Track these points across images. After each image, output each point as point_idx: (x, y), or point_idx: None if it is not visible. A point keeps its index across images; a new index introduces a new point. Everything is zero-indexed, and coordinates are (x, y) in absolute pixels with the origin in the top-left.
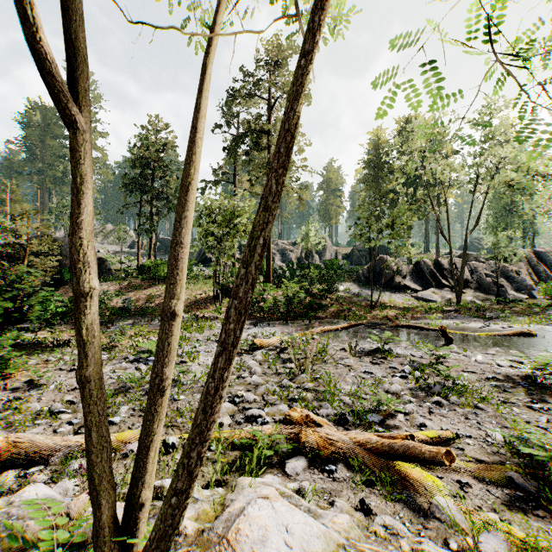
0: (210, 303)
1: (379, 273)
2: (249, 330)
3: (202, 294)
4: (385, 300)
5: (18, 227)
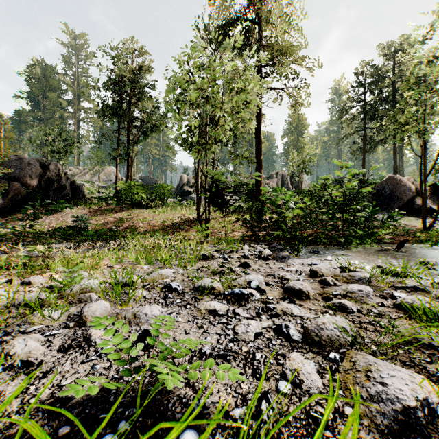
0: (191, 225)
1: (389, 196)
2: (291, 261)
3: (180, 217)
4: (415, 225)
5: None
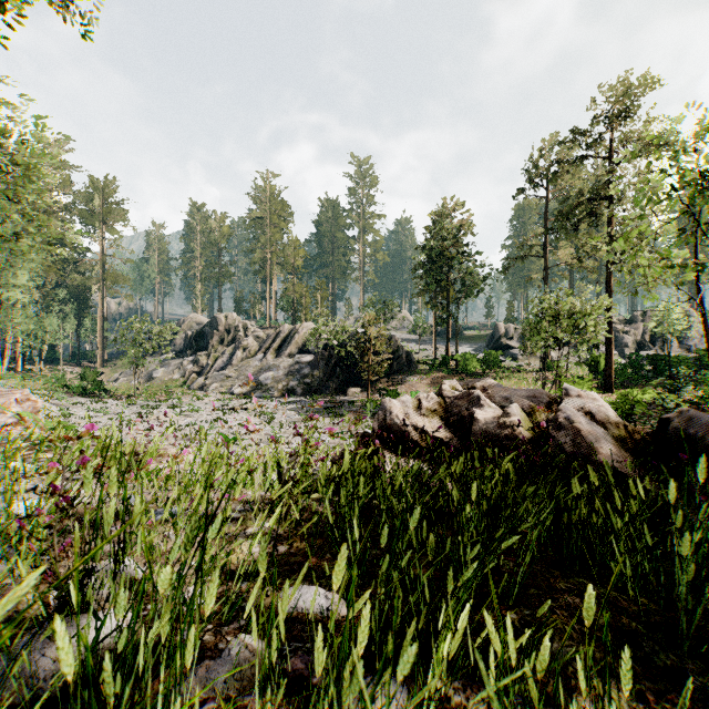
0: None
1: None
2: None
3: None
4: None
5: (368, 332)
